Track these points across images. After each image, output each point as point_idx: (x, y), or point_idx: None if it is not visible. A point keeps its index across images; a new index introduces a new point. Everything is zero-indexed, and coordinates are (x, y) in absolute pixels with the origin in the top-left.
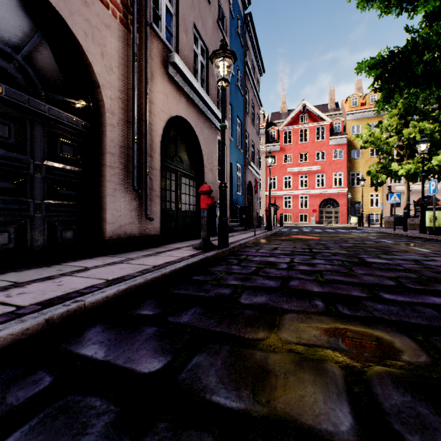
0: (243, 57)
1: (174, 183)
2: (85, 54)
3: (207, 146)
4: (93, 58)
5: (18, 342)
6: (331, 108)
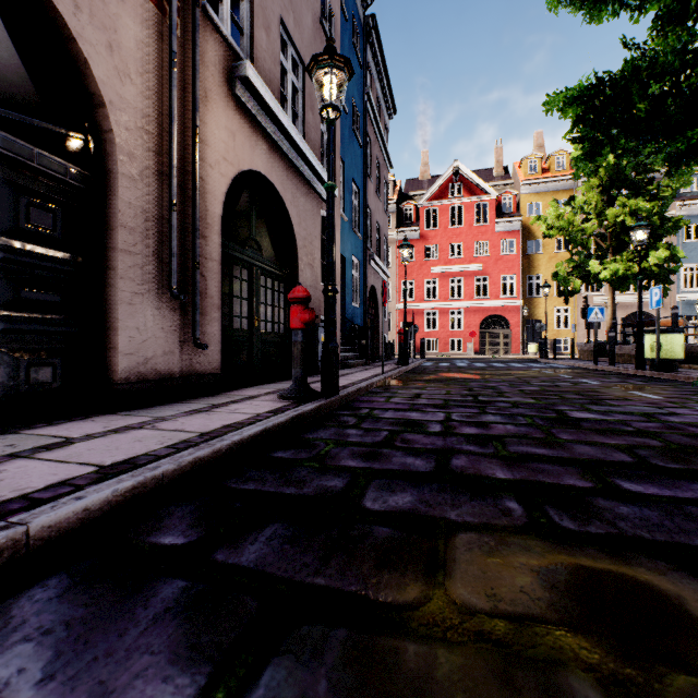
0: (362, 85)
1: (247, 286)
2: (76, 41)
3: (303, 225)
4: (91, 52)
5: None
6: (497, 175)
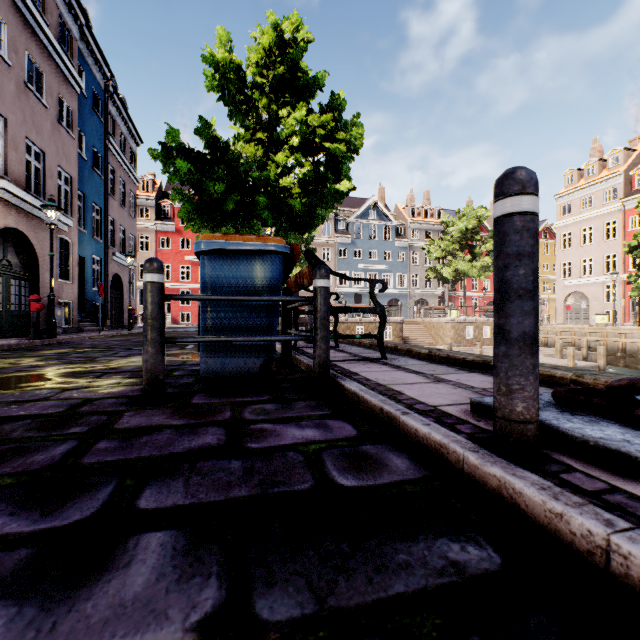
0: (105, 133)
1: (2, 286)
2: None
3: (44, 248)
4: None
5: None
6: None
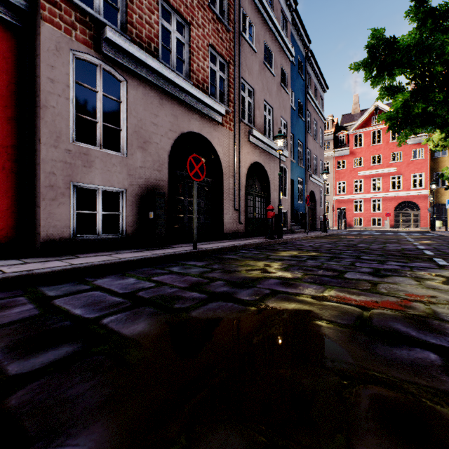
0: (304, 88)
1: (252, 202)
2: (217, 152)
3: (272, 174)
4: (219, 153)
5: (229, 249)
6: None
